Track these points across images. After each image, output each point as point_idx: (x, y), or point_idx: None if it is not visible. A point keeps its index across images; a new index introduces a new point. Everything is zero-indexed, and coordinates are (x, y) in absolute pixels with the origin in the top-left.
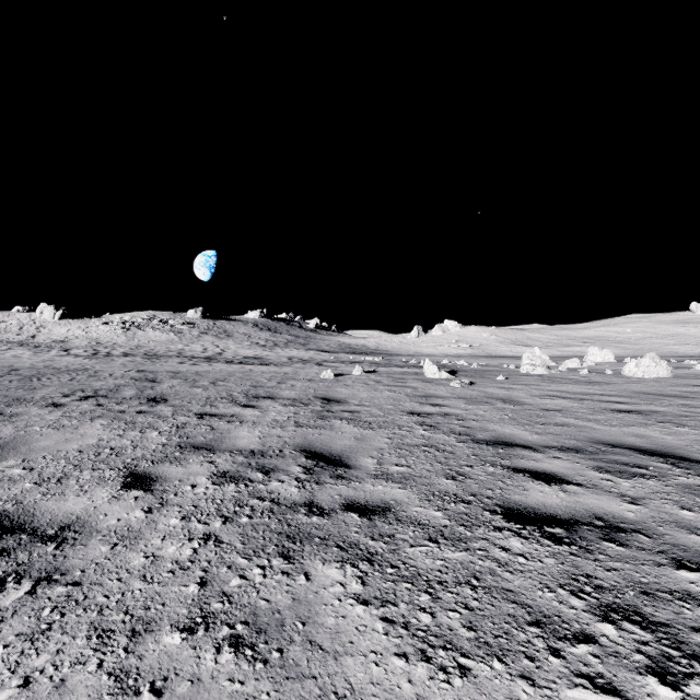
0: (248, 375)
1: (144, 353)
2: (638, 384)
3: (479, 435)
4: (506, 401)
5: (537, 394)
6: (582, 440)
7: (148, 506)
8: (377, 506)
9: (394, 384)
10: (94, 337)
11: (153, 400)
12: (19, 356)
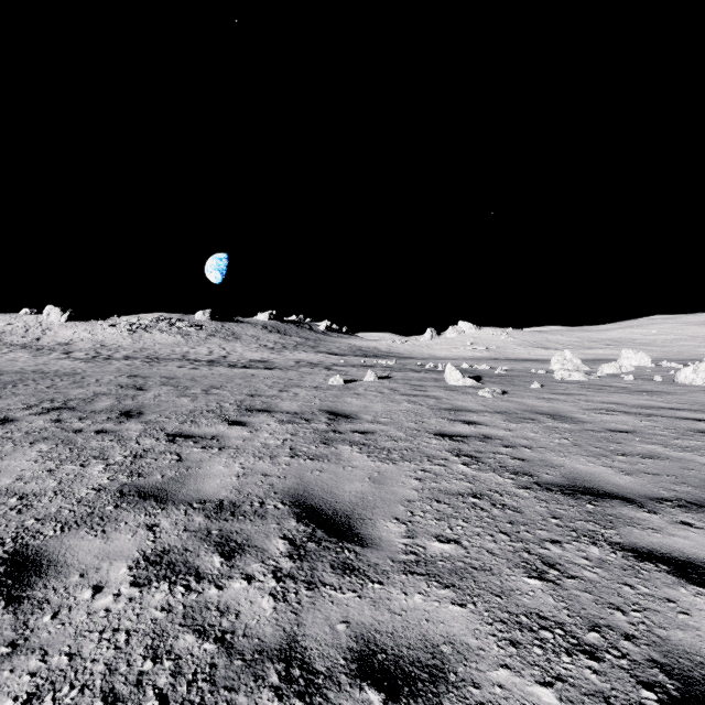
0: (248, 381)
1: (146, 356)
2: (704, 394)
3: (545, 475)
4: (556, 418)
5: (589, 407)
6: (699, 485)
7: None
8: (420, 665)
9: (412, 393)
10: (99, 339)
11: (126, 414)
12: (16, 359)
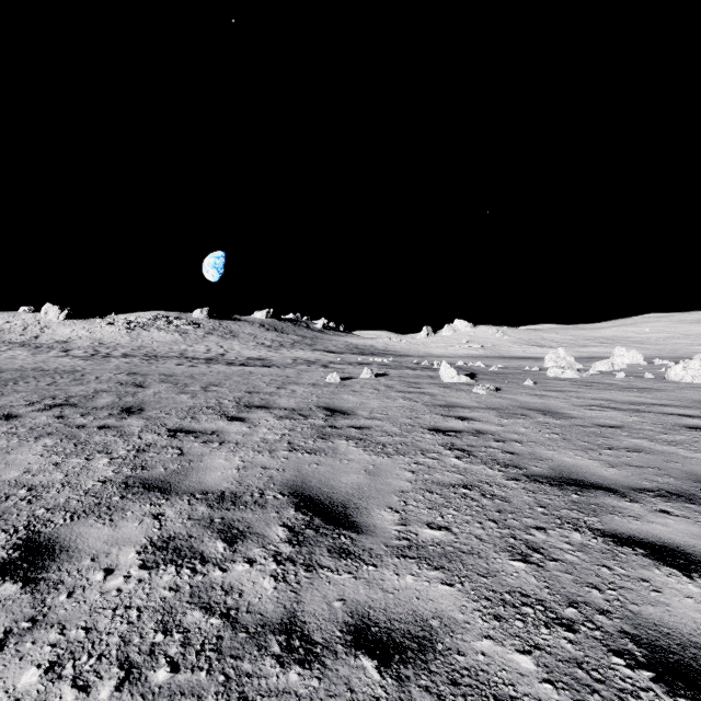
0: (246, 379)
1: (145, 354)
2: (693, 391)
3: (533, 467)
4: (547, 414)
5: (580, 403)
6: (680, 477)
7: (6, 628)
8: (410, 636)
9: (408, 390)
10: (98, 337)
11: (127, 411)
12: (15, 356)
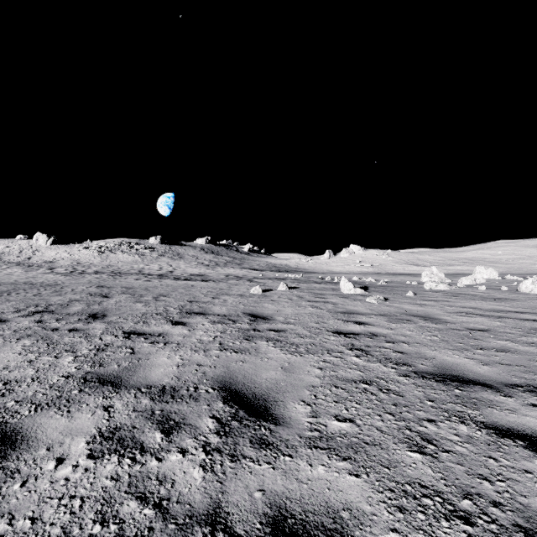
0: (189, 291)
1: (111, 271)
2: None
3: (420, 365)
4: (427, 319)
5: (452, 311)
6: None
7: None
8: (323, 529)
9: (315, 299)
10: (76, 258)
11: (93, 316)
12: (12, 273)
